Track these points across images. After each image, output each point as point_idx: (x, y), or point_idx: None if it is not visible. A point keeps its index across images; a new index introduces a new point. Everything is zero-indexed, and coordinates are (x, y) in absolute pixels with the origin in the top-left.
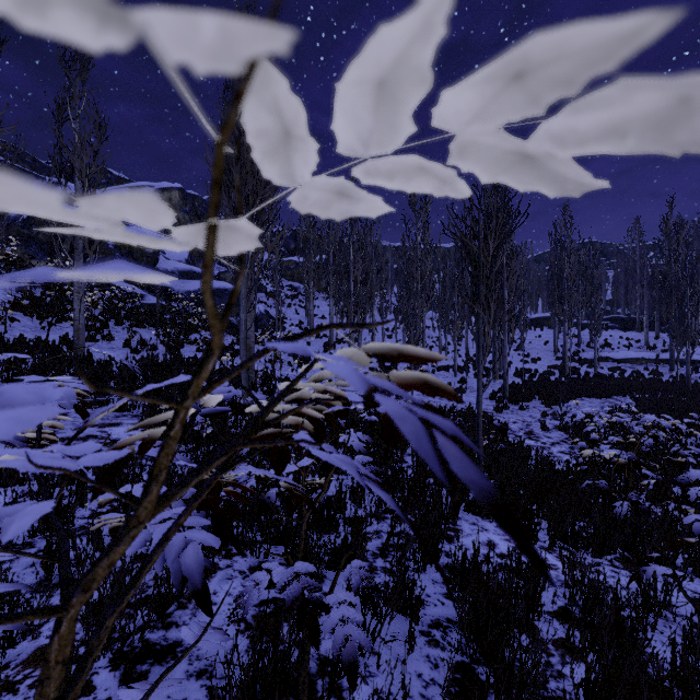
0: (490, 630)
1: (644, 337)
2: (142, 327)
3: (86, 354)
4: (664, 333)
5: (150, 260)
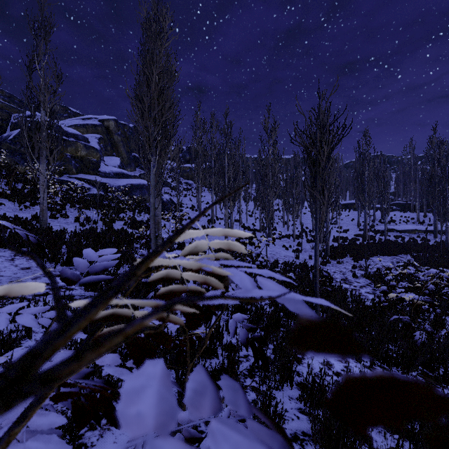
0: (339, 446)
1: (417, 216)
2: (88, 209)
3: (48, 227)
4: (429, 213)
5: (94, 166)
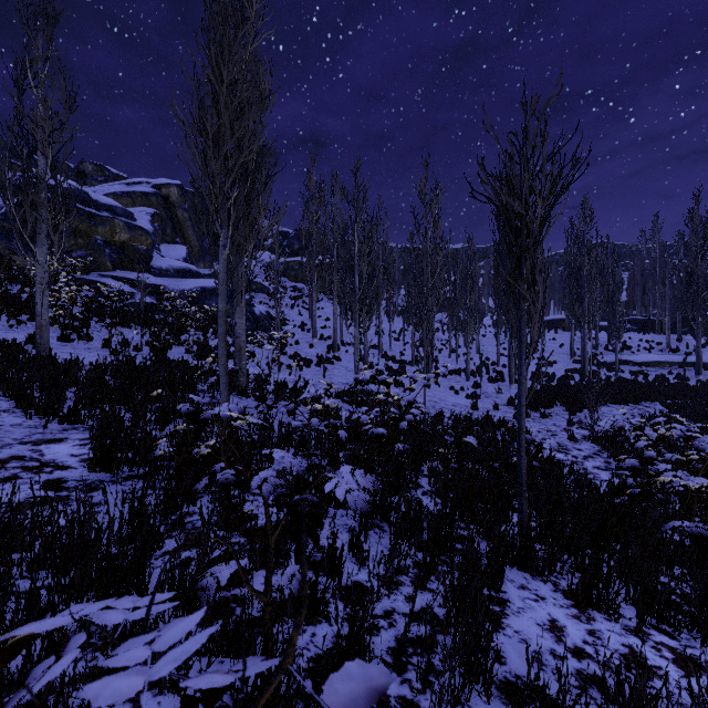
0: None
1: (666, 339)
2: (128, 327)
3: (49, 355)
4: (685, 335)
5: (143, 257)
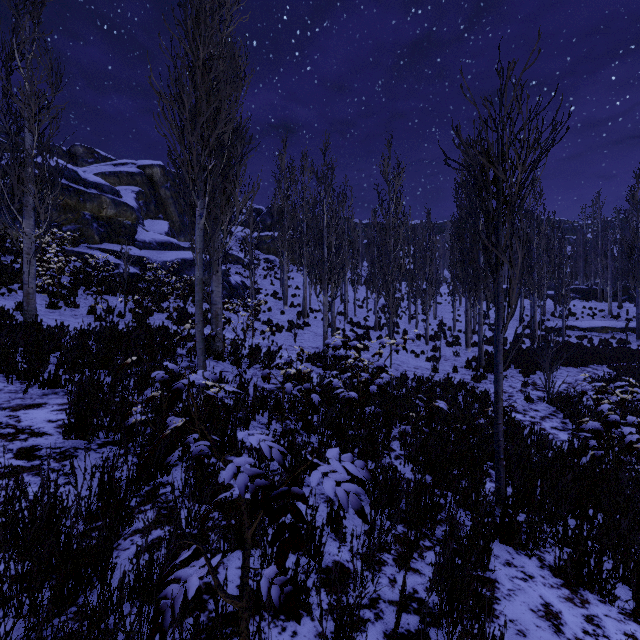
0: None
1: (608, 306)
2: (113, 295)
3: (35, 321)
4: (624, 302)
5: (128, 231)
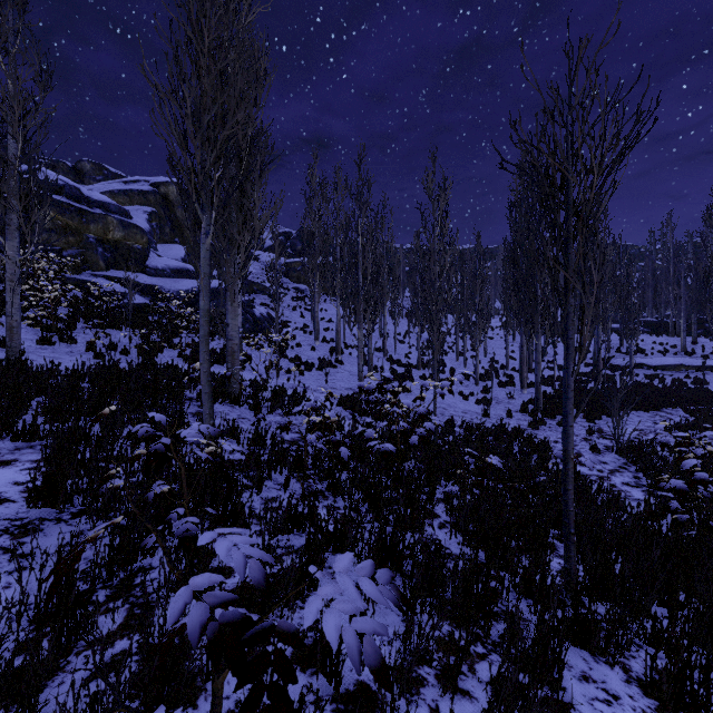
0: None
1: (681, 342)
2: (118, 329)
3: (18, 360)
4: (699, 337)
5: (138, 257)
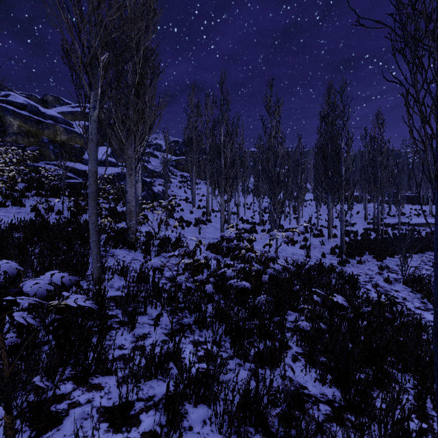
0: None
1: (429, 208)
2: (58, 197)
3: None
4: None
5: (77, 152)
